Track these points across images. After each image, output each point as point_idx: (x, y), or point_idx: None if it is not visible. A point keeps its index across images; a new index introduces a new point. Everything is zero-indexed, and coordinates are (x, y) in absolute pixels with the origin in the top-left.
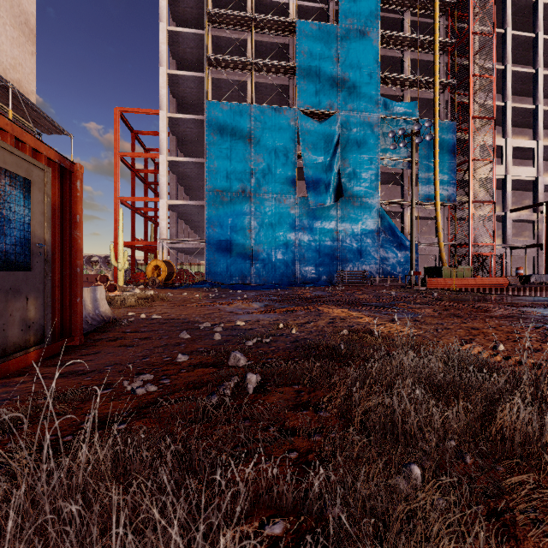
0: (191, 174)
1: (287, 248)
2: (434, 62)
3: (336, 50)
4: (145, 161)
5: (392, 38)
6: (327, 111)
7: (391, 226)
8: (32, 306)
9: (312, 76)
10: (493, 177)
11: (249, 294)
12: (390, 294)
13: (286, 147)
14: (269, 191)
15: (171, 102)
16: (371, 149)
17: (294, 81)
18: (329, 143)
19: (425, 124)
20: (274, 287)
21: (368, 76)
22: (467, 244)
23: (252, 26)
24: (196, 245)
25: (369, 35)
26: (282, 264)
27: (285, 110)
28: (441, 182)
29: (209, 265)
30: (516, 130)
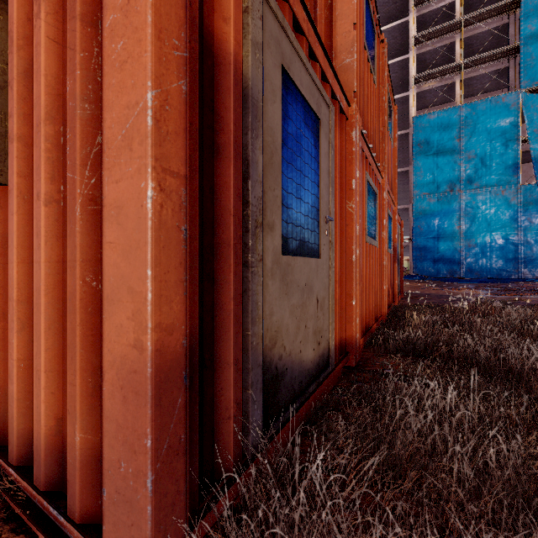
0: None
1: (506, 241)
2: None
3: None
4: None
5: None
6: None
7: None
8: (398, 279)
9: None
10: None
11: (467, 285)
12: None
13: (505, 136)
14: (482, 185)
15: None
16: None
17: (517, 60)
18: None
19: None
20: (491, 281)
21: None
22: None
23: (461, 29)
24: None
25: None
26: (500, 258)
27: (504, 97)
28: None
29: (415, 260)
30: None
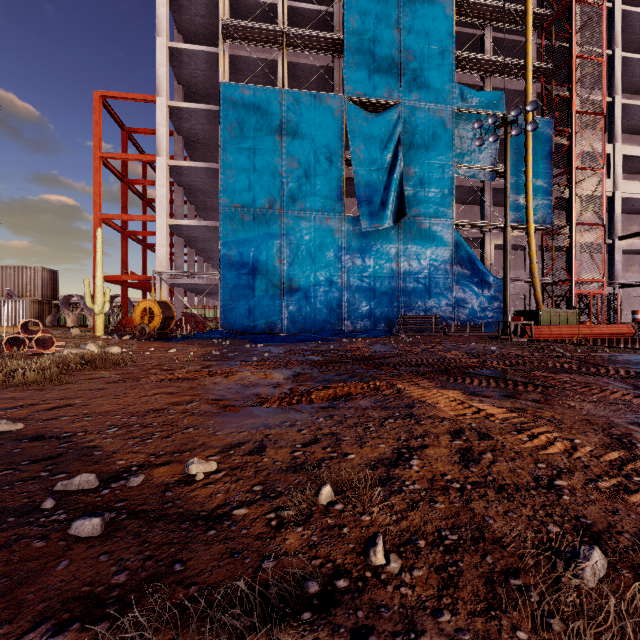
0: (203, 186)
1: (331, 285)
2: (526, 39)
3: (396, 19)
4: (144, 171)
5: (470, 7)
6: (385, 101)
7: (470, 256)
8: None
9: (365, 53)
10: (603, 192)
11: (274, 350)
12: (489, 350)
13: (329, 148)
14: (306, 207)
15: (176, 90)
16: (443, 153)
17: (341, 62)
18: (387, 143)
19: (527, 108)
20: (313, 338)
21: (439, 55)
22: (569, 280)
23: None
24: (208, 280)
25: (440, 0)
26: (325, 306)
27: (328, 97)
28: (534, 199)
29: (224, 307)
30: (622, 137)
